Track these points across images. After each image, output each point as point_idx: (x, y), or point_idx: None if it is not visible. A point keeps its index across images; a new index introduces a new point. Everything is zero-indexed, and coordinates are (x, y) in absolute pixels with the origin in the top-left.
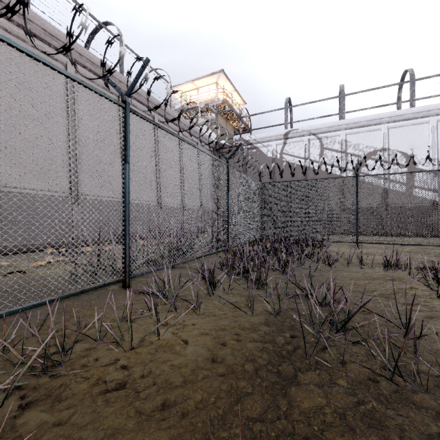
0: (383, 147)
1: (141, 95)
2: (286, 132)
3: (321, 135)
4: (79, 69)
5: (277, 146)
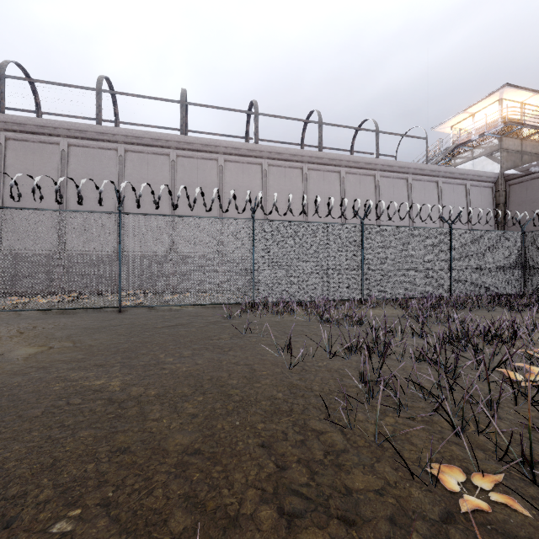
0: None
1: (393, 166)
2: None
3: None
4: (347, 171)
5: None
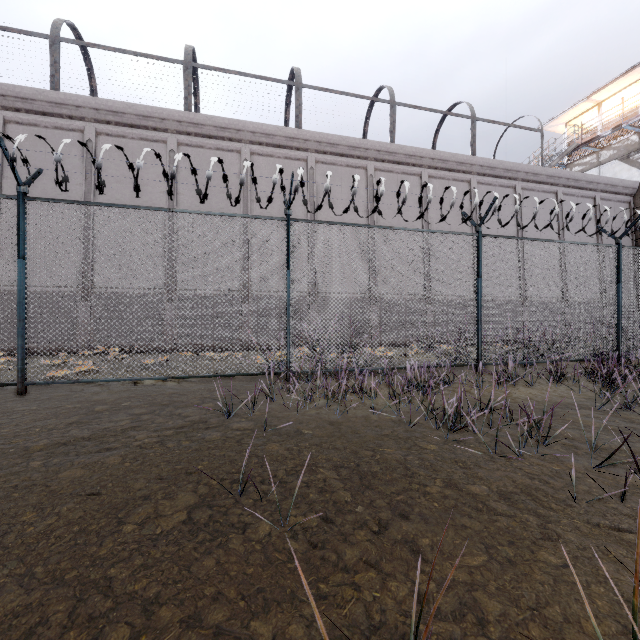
0: None
1: (496, 169)
2: None
3: None
4: (431, 173)
5: None
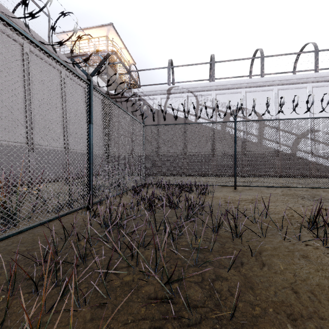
0: (243, 106)
1: None
2: (169, 88)
3: (197, 93)
4: None
5: (161, 99)
